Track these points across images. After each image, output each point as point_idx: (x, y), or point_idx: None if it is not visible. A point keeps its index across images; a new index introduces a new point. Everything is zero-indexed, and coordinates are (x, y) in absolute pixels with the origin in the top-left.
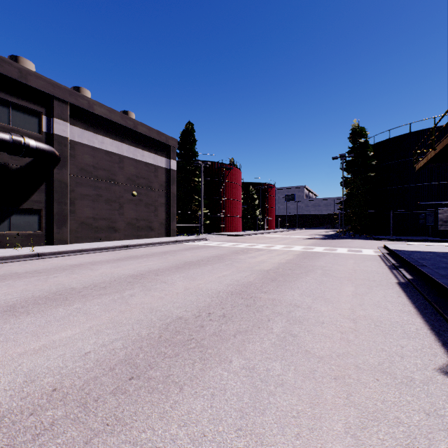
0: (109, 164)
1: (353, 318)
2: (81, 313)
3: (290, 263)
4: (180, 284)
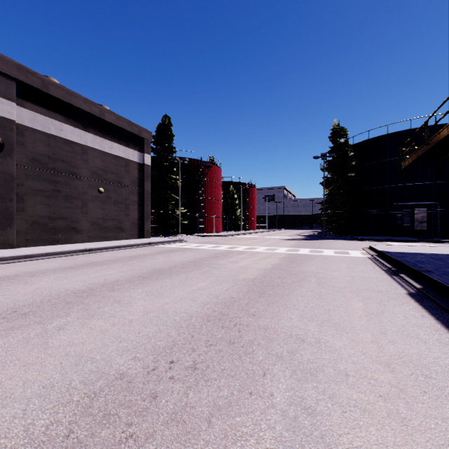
0: (69, 155)
1: (386, 362)
2: None
3: (278, 269)
4: (139, 304)
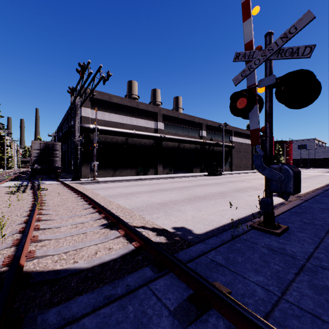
0: (239, 146)
1: None
2: None
3: (317, 175)
4: None
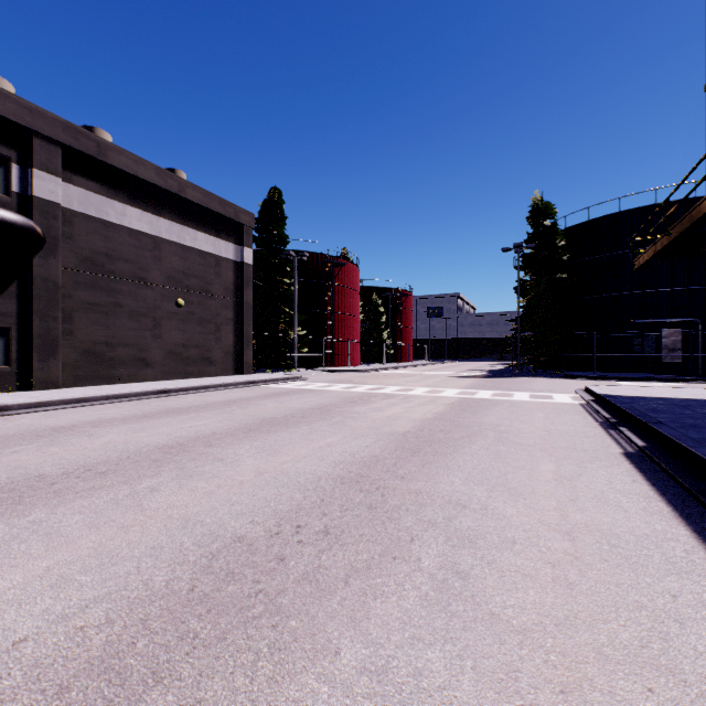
0: (135, 252)
1: (566, 531)
2: (39, 533)
3: (442, 420)
4: (250, 463)
